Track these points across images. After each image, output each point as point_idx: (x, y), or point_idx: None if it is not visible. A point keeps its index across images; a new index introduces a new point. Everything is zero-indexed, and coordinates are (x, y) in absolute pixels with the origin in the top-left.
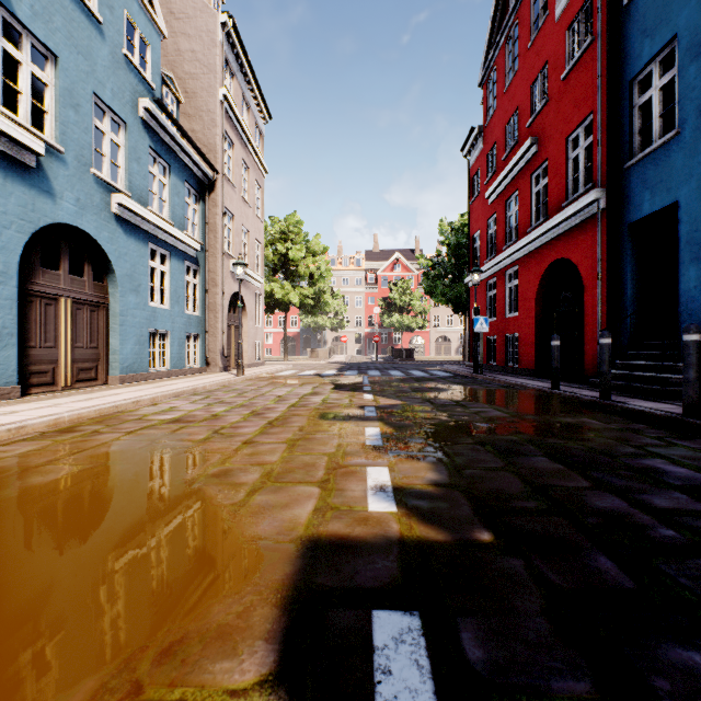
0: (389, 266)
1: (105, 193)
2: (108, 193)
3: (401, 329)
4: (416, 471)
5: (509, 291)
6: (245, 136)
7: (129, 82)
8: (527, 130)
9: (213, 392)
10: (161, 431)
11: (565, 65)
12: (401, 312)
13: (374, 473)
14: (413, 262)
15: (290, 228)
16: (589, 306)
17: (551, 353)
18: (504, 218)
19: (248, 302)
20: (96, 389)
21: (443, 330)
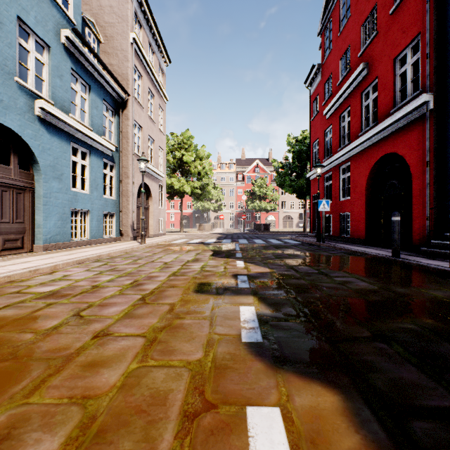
0: (252, 169)
1: (29, 98)
2: (32, 99)
3: (260, 210)
4: (330, 425)
5: (343, 181)
6: (151, 71)
7: (52, 15)
8: (358, 60)
9: (113, 259)
10: (20, 311)
11: (393, 2)
12: (260, 199)
13: (259, 434)
14: (268, 166)
15: (185, 140)
16: (417, 189)
17: (392, 227)
18: (338, 128)
19: (153, 191)
20: (17, 256)
21: (287, 211)
